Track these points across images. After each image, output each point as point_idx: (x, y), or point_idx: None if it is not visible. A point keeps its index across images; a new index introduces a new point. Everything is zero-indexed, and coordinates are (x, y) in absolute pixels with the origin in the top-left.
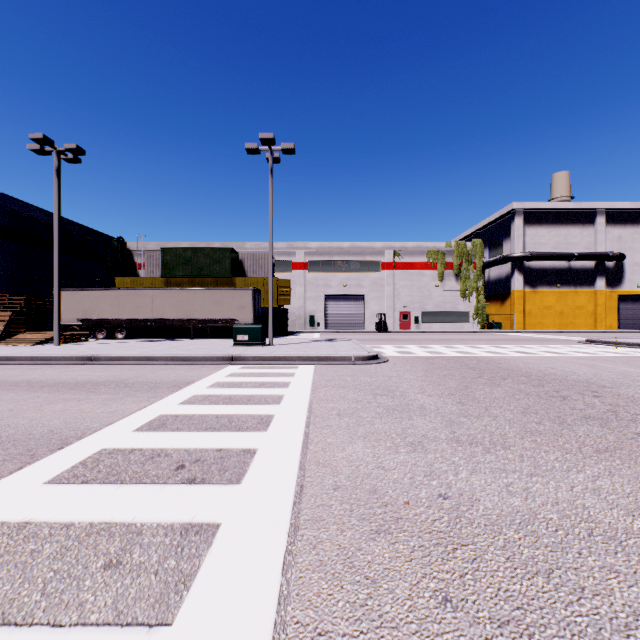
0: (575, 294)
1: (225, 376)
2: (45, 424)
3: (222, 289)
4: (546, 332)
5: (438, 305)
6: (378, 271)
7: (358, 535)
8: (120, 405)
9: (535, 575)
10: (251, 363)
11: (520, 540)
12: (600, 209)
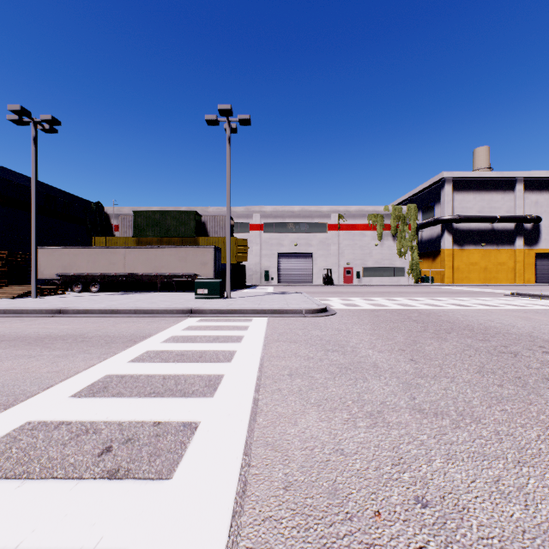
0: (497, 252)
1: (182, 329)
2: None
3: (186, 247)
4: (472, 285)
5: (377, 262)
6: (325, 232)
7: None
8: (69, 363)
9: None
10: (208, 316)
11: None
12: (519, 177)
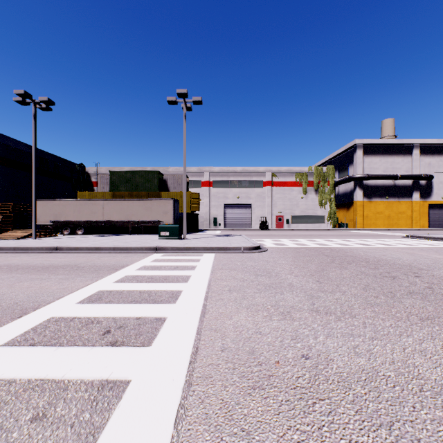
0: (398, 203)
1: (150, 261)
2: (13, 298)
3: (152, 200)
4: (378, 230)
5: (303, 211)
6: (261, 187)
7: (238, 390)
8: (71, 283)
9: (379, 427)
10: (170, 252)
11: (366, 395)
12: (416, 144)
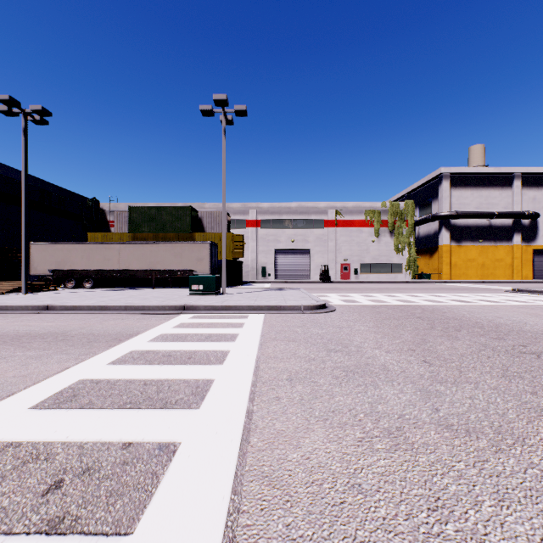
0: (495, 248)
1: (172, 327)
2: None
3: (182, 243)
4: (470, 282)
5: (375, 258)
6: (322, 228)
7: None
8: (41, 365)
9: None
10: (202, 312)
11: None
12: (517, 173)
